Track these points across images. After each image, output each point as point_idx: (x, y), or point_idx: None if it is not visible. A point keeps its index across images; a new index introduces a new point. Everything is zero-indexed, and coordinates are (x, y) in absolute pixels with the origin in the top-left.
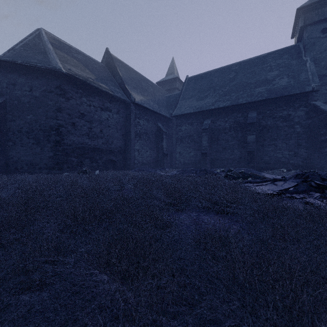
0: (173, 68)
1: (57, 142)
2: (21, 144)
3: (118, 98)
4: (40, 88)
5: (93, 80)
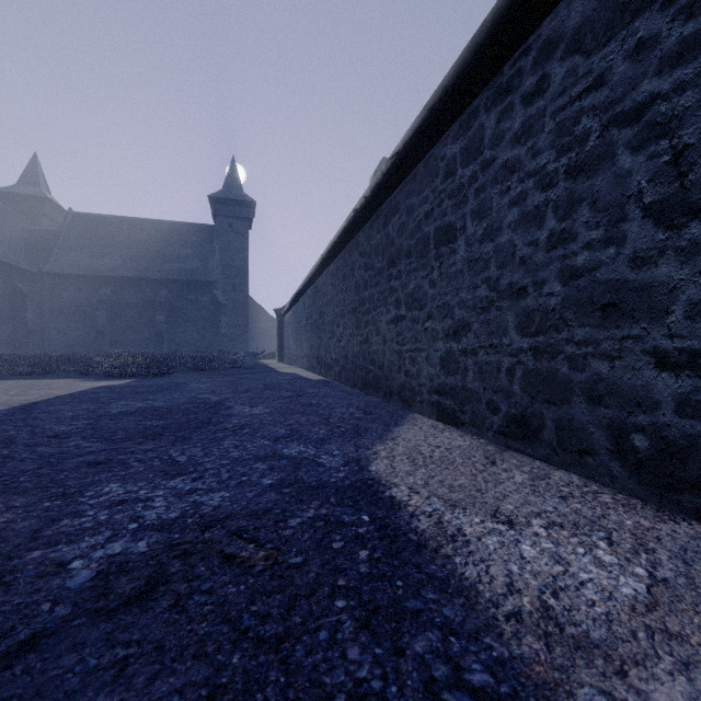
0: (38, 175)
1: None
2: None
3: None
4: None
5: None
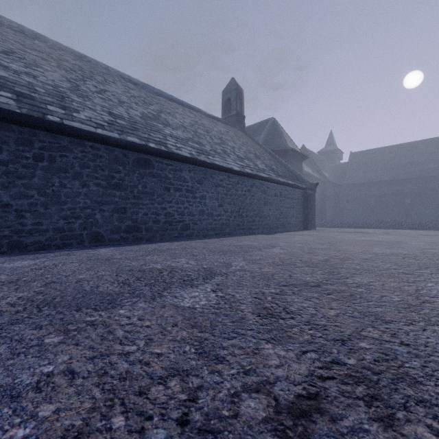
0: (333, 139)
1: None
2: None
3: (319, 179)
4: None
5: (313, 173)
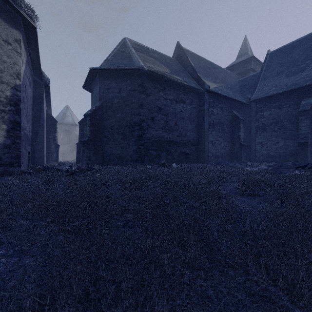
0: (247, 47)
1: (139, 136)
2: (113, 140)
3: (191, 88)
4: (126, 88)
5: (168, 74)
